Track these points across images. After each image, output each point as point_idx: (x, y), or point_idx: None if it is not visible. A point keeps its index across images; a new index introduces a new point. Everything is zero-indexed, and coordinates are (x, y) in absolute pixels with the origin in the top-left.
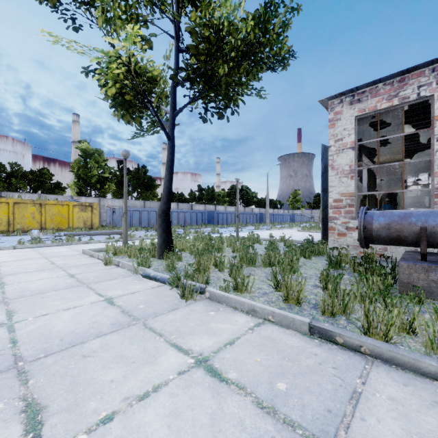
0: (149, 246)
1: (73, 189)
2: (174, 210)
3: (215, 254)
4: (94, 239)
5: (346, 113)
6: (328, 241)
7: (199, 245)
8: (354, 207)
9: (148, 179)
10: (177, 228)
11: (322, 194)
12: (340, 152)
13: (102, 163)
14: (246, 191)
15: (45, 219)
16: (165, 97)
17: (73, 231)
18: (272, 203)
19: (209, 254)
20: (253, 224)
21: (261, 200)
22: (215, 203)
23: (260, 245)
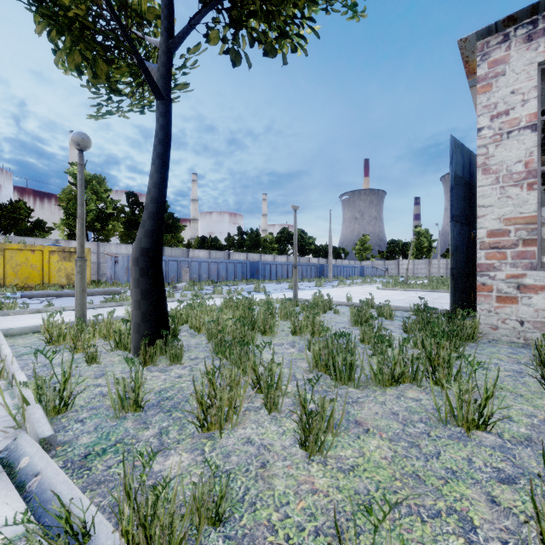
0: (129, 321)
1: (62, 230)
2: (203, 259)
3: (259, 338)
4: (53, 305)
5: (518, 60)
6: (477, 313)
7: (227, 320)
8: (536, 244)
9: (168, 218)
10: (207, 284)
11: (451, 224)
12: (503, 137)
13: (104, 195)
14: (300, 236)
15: (4, 271)
16: (154, 18)
17: (48, 290)
18: (334, 252)
19: (244, 348)
20: (311, 279)
21: (320, 248)
22: (260, 251)
23: (336, 314)
